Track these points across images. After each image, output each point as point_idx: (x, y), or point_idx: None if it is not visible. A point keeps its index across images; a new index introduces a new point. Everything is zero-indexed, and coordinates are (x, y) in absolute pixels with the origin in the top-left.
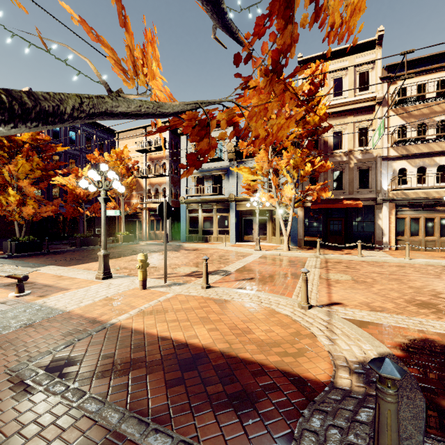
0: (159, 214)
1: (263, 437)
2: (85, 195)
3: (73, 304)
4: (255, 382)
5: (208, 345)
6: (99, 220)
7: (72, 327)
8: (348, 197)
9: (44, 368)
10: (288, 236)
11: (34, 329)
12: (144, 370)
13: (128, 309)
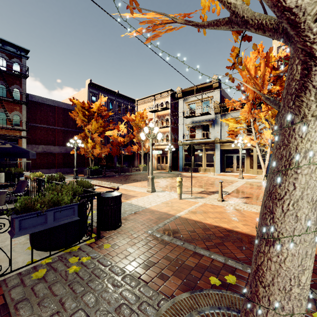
0: (188, 153)
1: None
2: (123, 141)
3: (147, 204)
4: None
5: (248, 233)
6: (146, 157)
7: (158, 216)
8: None
9: (161, 233)
10: (266, 169)
11: (138, 215)
12: (218, 240)
13: (181, 209)
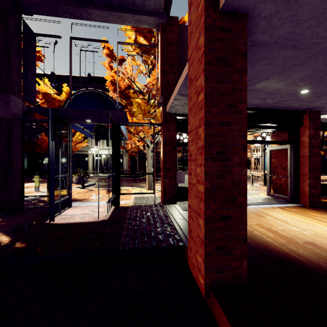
0: None
1: None
2: None
3: None
4: None
5: None
6: None
7: None
8: None
9: None
10: None
11: None
12: None
13: None
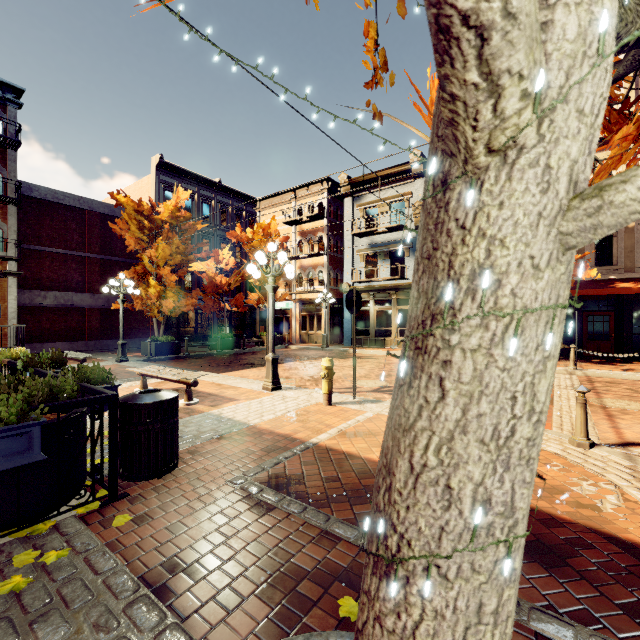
0: (347, 306)
1: (596, 601)
2: (227, 283)
3: (254, 417)
4: (550, 534)
5: None
6: (264, 315)
7: (269, 444)
8: (624, 277)
9: (264, 484)
10: None
11: (227, 441)
12: None
13: (323, 428)
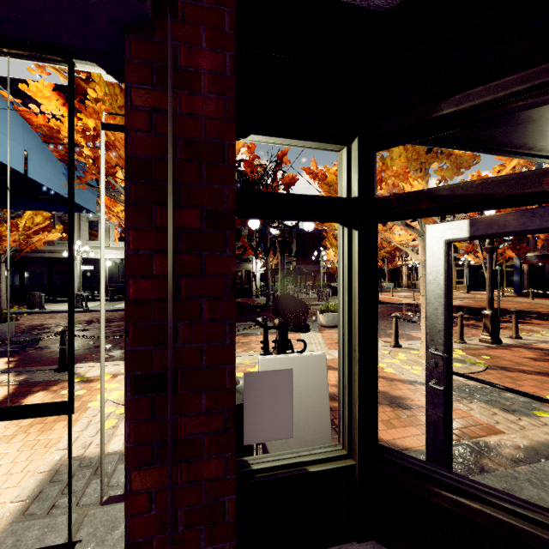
0: (379, 272)
1: None
2: None
3: None
4: None
5: None
6: None
7: None
8: None
9: None
10: None
11: None
12: None
13: None
